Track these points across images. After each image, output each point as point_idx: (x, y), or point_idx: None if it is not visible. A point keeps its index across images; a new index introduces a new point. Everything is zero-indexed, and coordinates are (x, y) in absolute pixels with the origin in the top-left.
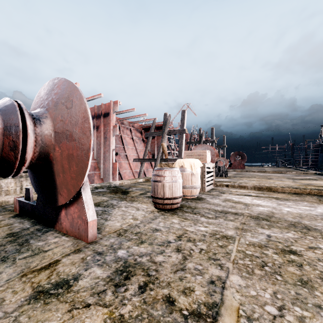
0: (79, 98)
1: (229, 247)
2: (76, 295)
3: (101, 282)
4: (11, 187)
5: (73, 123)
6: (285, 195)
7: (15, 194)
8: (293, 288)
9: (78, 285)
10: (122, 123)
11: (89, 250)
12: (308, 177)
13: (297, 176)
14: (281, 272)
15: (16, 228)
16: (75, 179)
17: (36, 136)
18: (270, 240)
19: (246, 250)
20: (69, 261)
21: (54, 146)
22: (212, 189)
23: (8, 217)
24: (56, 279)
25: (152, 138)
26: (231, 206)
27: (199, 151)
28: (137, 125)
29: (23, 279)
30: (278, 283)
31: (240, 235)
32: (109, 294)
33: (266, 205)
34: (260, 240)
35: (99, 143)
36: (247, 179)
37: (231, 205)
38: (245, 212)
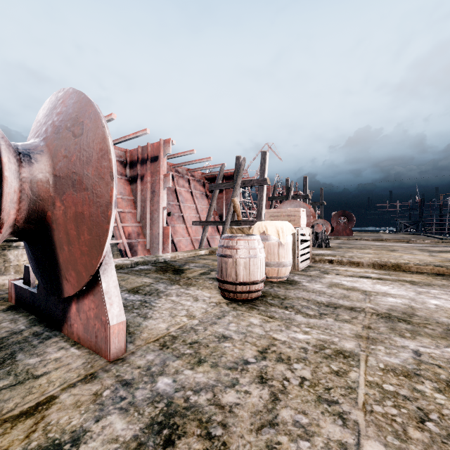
0: (95, 119)
1: (352, 374)
2: None
3: None
4: (22, 261)
5: (84, 161)
6: (424, 276)
7: None
8: None
9: None
10: (177, 172)
11: (110, 376)
12: None
13: (434, 247)
14: None
15: (2, 331)
16: (88, 256)
17: (21, 183)
18: (422, 361)
19: (383, 382)
20: (72, 399)
21: (54, 200)
22: (308, 266)
23: None
24: (40, 440)
25: (219, 191)
26: (342, 296)
27: (288, 210)
28: (198, 174)
29: None
30: None
31: (367, 350)
32: None
33: (398, 293)
34: (403, 361)
35: (144, 199)
36: (359, 251)
37: (342, 293)
38: (367, 307)
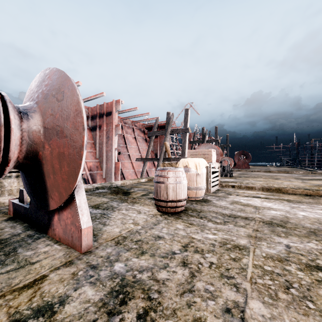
0: (72, 89)
1: (244, 260)
2: None
3: (91, 308)
4: (14, 187)
5: (65, 118)
6: (297, 196)
7: (18, 193)
8: None
9: (64, 312)
10: (125, 123)
11: (82, 263)
12: (317, 177)
13: (305, 176)
14: (312, 296)
15: (6, 234)
16: (67, 181)
17: (22, 132)
18: (290, 252)
19: (264, 265)
20: (57, 277)
21: (44, 144)
22: (217, 189)
23: (1, 221)
24: (38, 302)
25: (155, 137)
26: (240, 209)
27: (203, 150)
28: (140, 124)
29: (0, 301)
30: (311, 314)
31: (255, 245)
32: None
33: (278, 208)
34: (278, 252)
35: (101, 142)
36: (253, 179)
37: (240, 208)
38: (256, 217)
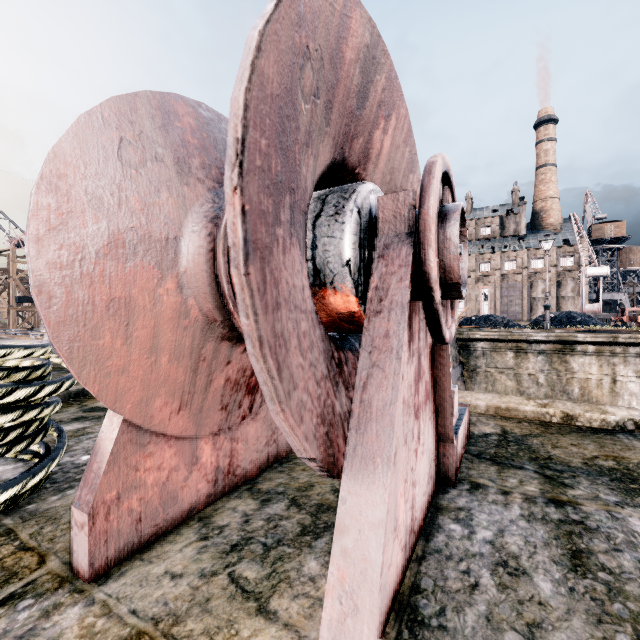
0: None
1: None
2: None
3: None
4: (590, 375)
5: None
6: None
7: (599, 389)
8: None
9: None
10: None
11: None
12: None
13: None
14: None
15: None
16: None
17: None
18: None
19: None
20: None
21: None
22: None
23: None
24: None
25: None
26: None
27: None
28: None
29: None
30: None
31: None
32: None
33: None
34: None
35: None
36: None
37: None
38: None
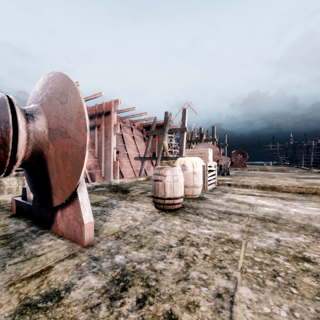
0: (75, 92)
1: (236, 252)
2: (67, 310)
3: (95, 294)
4: (13, 186)
5: (68, 119)
6: (291, 194)
7: (17, 192)
8: (312, 304)
9: (70, 298)
10: (123, 122)
11: (85, 255)
12: (312, 176)
13: (300, 175)
14: (296, 283)
15: (11, 230)
16: (70, 179)
17: (28, 133)
18: (280, 245)
19: (254, 257)
20: (62, 267)
21: (48, 144)
22: (214, 188)
23: (5, 217)
24: (46, 289)
25: (153, 136)
26: (235, 207)
27: (200, 149)
28: (138, 124)
29: (11, 289)
30: (294, 298)
31: (247, 239)
32: (104, 309)
33: (272, 205)
34: (268, 245)
35: (100, 142)
36: (249, 178)
37: (235, 205)
38: (250, 213)
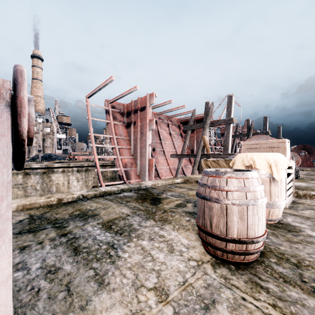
0: None
1: None
2: None
3: None
4: (60, 181)
5: None
6: None
7: (63, 187)
8: None
9: None
10: (160, 118)
11: None
12: None
13: None
14: None
15: None
16: None
17: None
18: None
19: None
20: None
21: None
22: (293, 201)
23: None
24: None
25: (191, 132)
26: None
27: (270, 141)
28: (175, 119)
29: None
30: None
31: None
32: None
33: None
34: None
35: (135, 139)
36: None
37: None
38: None
